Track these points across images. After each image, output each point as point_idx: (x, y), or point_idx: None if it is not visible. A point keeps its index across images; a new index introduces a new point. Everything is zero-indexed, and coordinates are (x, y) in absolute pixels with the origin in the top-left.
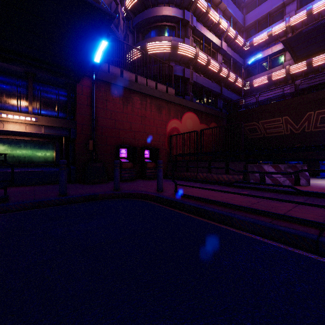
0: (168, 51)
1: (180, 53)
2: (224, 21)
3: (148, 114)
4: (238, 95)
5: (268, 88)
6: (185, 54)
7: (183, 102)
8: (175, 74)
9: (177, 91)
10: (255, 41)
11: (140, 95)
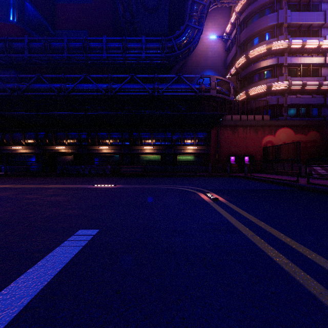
0: (264, 90)
1: (274, 89)
2: (326, 41)
3: (247, 136)
4: None
5: None
6: (278, 88)
7: (276, 123)
8: (271, 104)
9: (273, 114)
10: None
11: (243, 126)
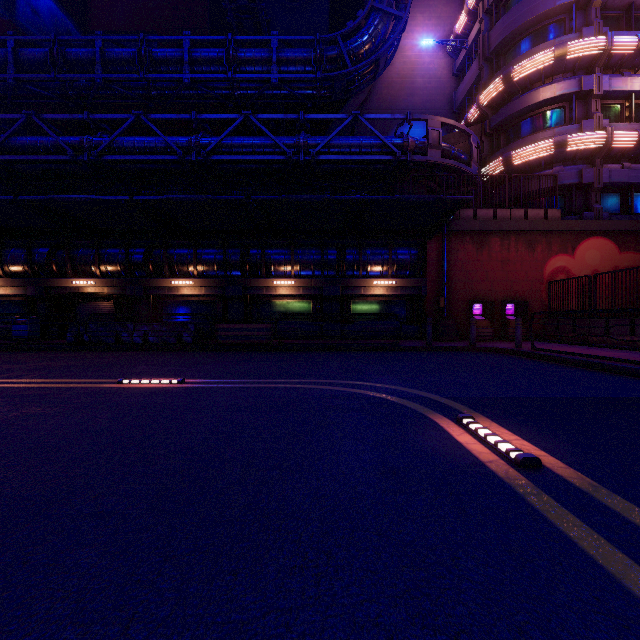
0: (548, 153)
1: (571, 149)
2: None
3: (511, 256)
4: None
5: None
6: (582, 148)
7: (576, 226)
8: (563, 183)
9: (568, 207)
10: None
11: (500, 234)
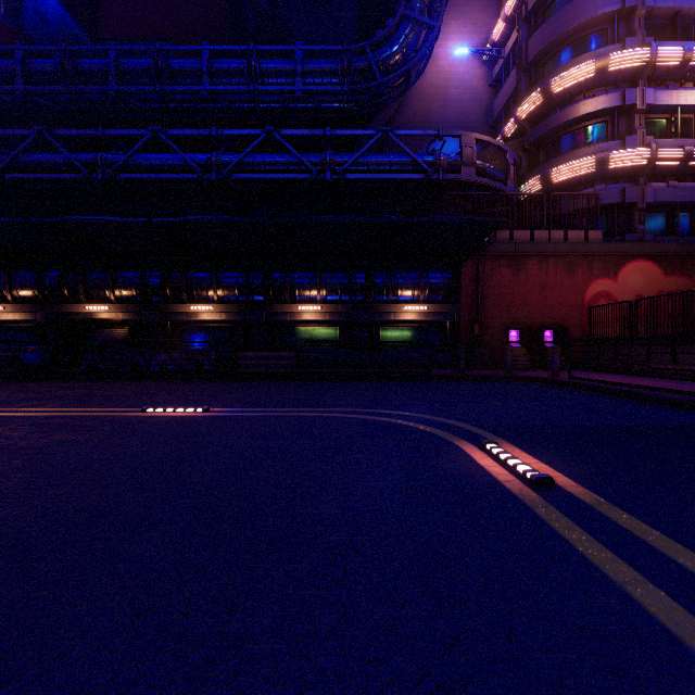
0: (589, 171)
1: (613, 166)
2: None
3: (550, 280)
4: None
5: None
6: (625, 165)
7: (619, 248)
8: (605, 203)
9: (610, 228)
10: None
11: (539, 257)
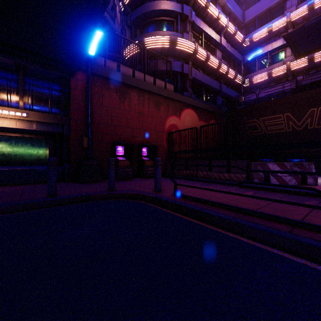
0: (166, 45)
1: (178, 48)
2: (223, 16)
3: (145, 110)
4: (238, 92)
5: (268, 85)
6: (183, 49)
7: (181, 98)
8: (174, 70)
9: (176, 87)
10: (254, 37)
11: (138, 91)
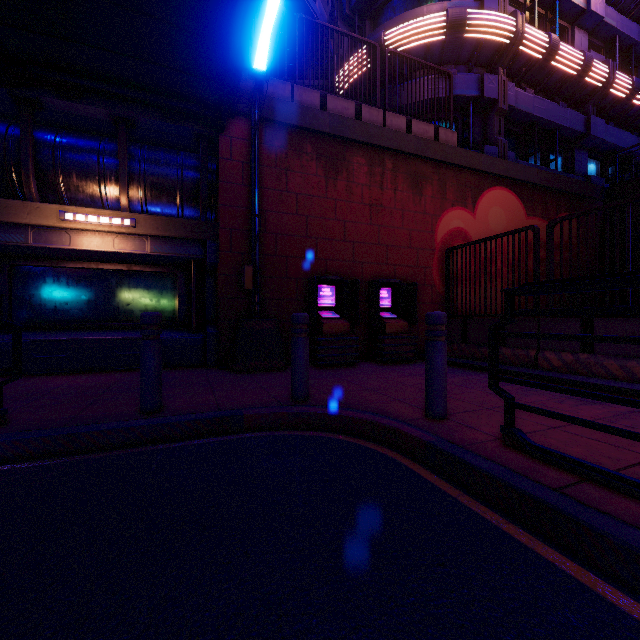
0: (438, 37)
1: (470, 36)
2: None
3: (387, 198)
4: (638, 134)
5: None
6: (484, 38)
7: (479, 162)
8: (458, 94)
9: (461, 139)
10: None
11: (369, 152)
